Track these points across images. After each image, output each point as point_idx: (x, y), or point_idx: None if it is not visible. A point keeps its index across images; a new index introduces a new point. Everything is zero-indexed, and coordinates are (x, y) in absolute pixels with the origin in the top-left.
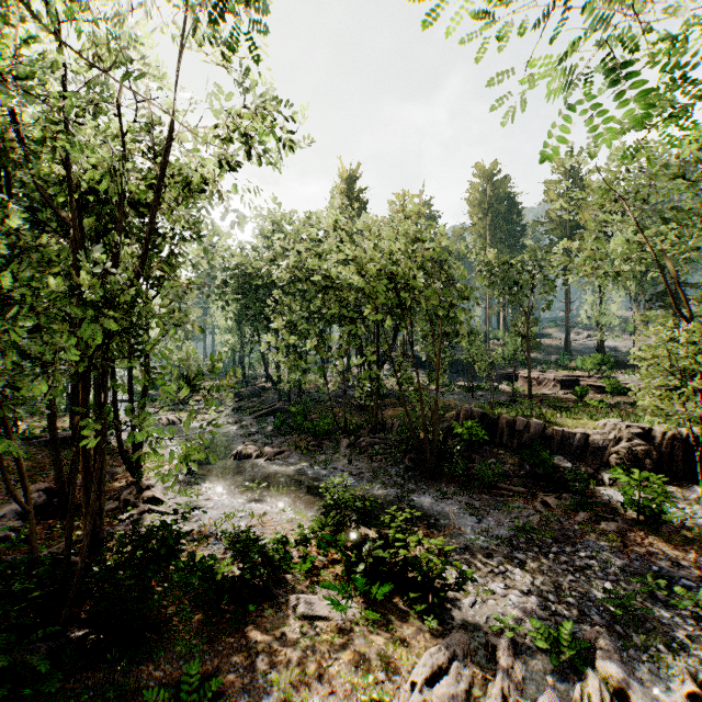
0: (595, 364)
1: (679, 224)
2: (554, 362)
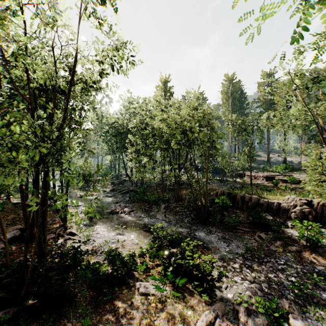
0: (282, 169)
1: (325, 101)
2: (262, 168)
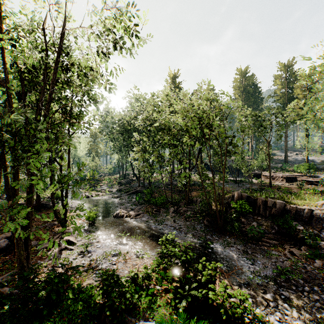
0: (305, 169)
1: None
2: (279, 167)
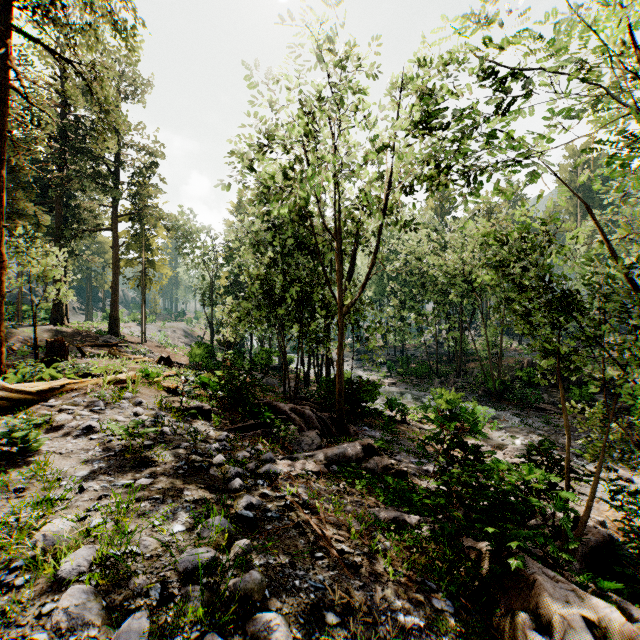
0: None
1: None
2: None
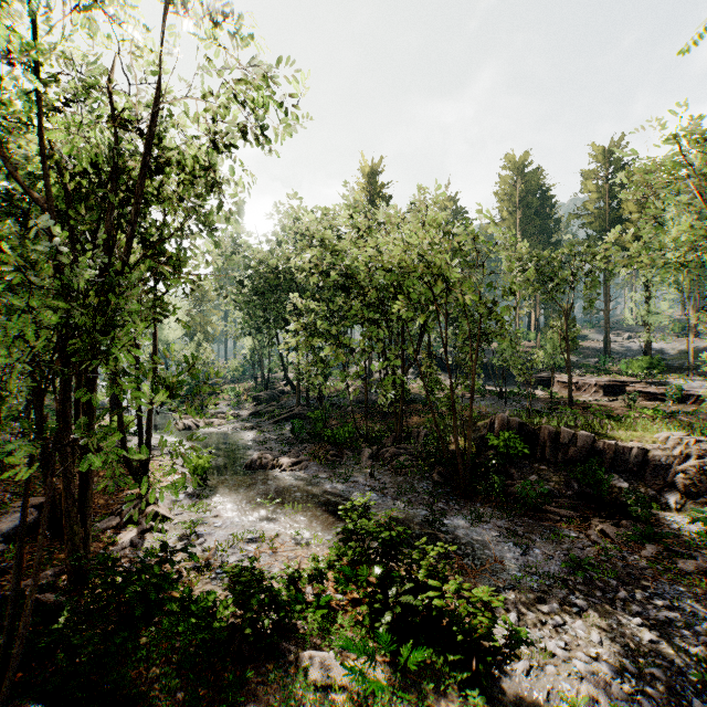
0: (643, 368)
1: None
2: (593, 365)
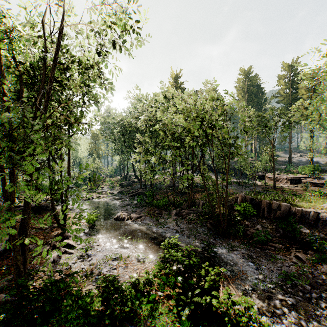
0: (310, 170)
1: None
2: (283, 169)
